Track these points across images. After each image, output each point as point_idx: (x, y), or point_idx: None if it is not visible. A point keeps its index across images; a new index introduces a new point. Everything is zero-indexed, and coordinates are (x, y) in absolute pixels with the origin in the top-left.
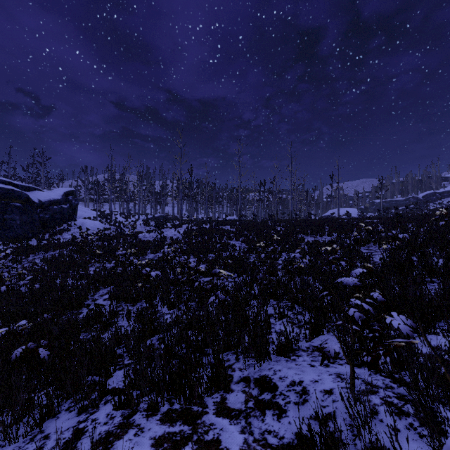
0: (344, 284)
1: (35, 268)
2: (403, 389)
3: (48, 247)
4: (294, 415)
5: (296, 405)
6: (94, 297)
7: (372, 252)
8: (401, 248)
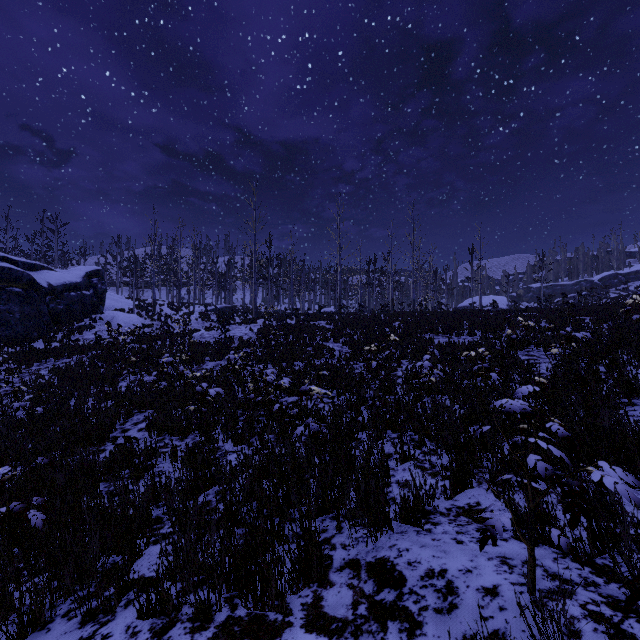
0: (506, 410)
1: (40, 382)
2: (615, 588)
3: (61, 351)
4: (435, 633)
5: (438, 614)
6: (125, 427)
7: (534, 359)
8: (579, 353)
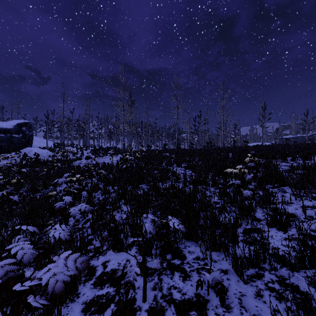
0: None
1: None
2: None
3: None
4: None
5: None
6: None
7: None
8: None
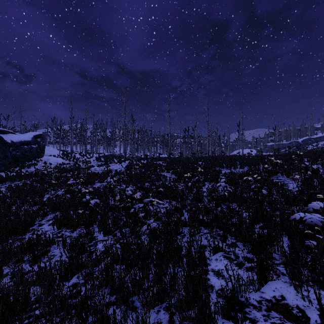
0: (307, 223)
1: None
2: None
3: (15, 177)
4: None
5: None
6: (41, 222)
7: (282, 181)
8: (312, 178)
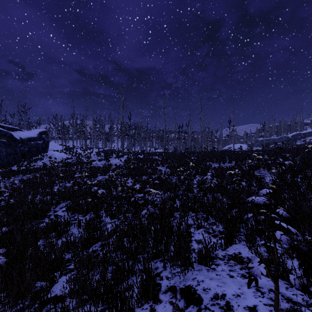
0: (255, 202)
1: (14, 187)
2: None
3: (25, 171)
4: None
5: None
6: (55, 209)
7: (263, 175)
8: (286, 172)
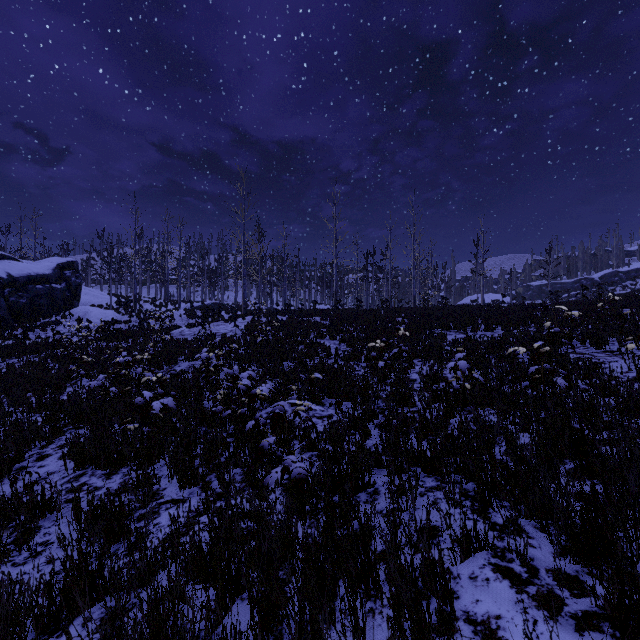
0: None
1: None
2: None
3: (10, 350)
4: None
5: None
6: (45, 451)
7: (589, 358)
8: None
